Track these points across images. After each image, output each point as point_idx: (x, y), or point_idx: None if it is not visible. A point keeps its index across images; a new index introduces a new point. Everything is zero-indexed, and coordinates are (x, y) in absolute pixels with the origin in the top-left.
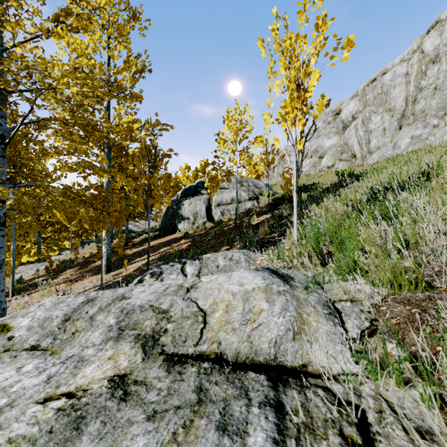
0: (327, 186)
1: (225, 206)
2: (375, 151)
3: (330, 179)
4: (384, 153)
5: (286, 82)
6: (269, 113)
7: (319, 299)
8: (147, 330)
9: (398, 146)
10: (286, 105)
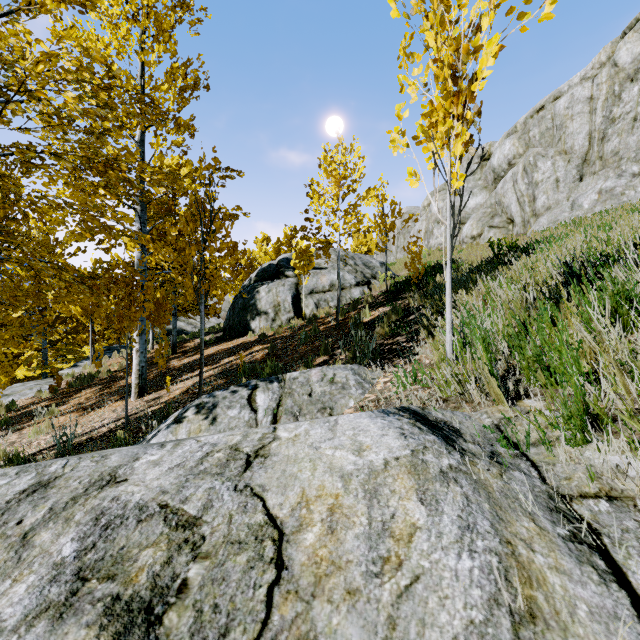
0: (474, 264)
1: (322, 294)
2: (543, 213)
3: (478, 254)
4: (557, 215)
5: (432, 67)
6: (401, 129)
7: (532, 489)
8: (138, 584)
9: (579, 205)
10: (431, 110)
